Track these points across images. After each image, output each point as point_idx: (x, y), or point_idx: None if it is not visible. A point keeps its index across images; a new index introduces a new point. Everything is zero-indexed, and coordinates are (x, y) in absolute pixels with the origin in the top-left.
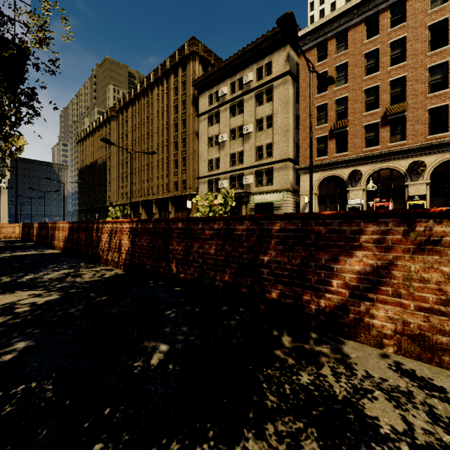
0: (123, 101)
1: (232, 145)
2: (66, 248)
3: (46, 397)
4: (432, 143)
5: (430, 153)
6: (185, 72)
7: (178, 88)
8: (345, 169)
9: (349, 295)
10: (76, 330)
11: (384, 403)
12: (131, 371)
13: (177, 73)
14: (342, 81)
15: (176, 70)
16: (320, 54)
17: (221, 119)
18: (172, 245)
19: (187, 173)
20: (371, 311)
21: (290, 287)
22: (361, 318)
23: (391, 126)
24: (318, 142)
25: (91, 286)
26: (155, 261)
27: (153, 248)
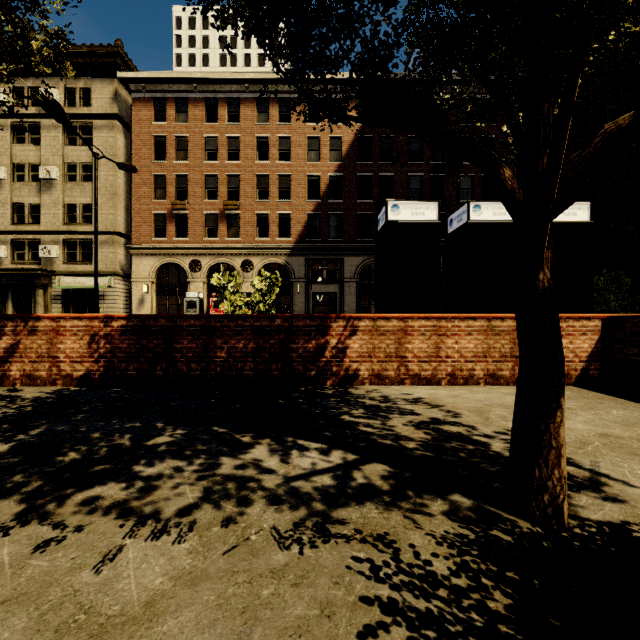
0: None
1: (17, 189)
2: None
3: None
4: (258, 246)
5: (257, 254)
6: None
7: None
8: (186, 258)
9: (0, 362)
10: None
11: None
12: None
13: None
14: (184, 156)
15: None
16: (159, 113)
17: None
18: None
19: None
20: (11, 368)
21: None
22: (6, 373)
23: (229, 221)
24: (157, 219)
25: None
26: None
27: None
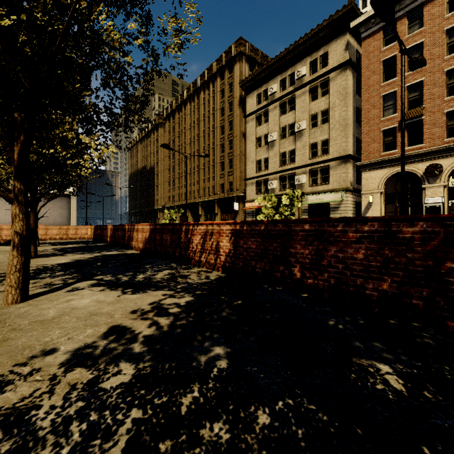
0: (170, 108)
1: (282, 144)
2: (146, 249)
3: (324, 420)
4: None
5: None
6: (232, 73)
7: (224, 90)
8: (420, 164)
9: None
10: (255, 337)
11: None
12: (385, 396)
13: (223, 75)
14: None
15: (223, 73)
16: (388, 37)
17: (270, 118)
18: (294, 248)
19: (234, 175)
20: None
21: None
22: None
23: None
24: (385, 135)
25: (211, 288)
26: (268, 265)
27: (265, 251)
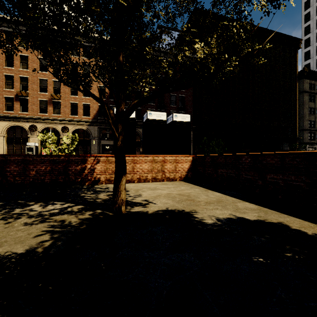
0: None
1: None
2: None
3: None
4: (71, 119)
5: (71, 124)
6: None
7: None
8: (27, 123)
9: None
10: None
11: None
12: None
13: None
14: (25, 67)
15: None
16: None
17: None
18: None
19: None
20: None
21: None
22: None
23: (54, 105)
24: (7, 100)
25: None
26: None
27: None
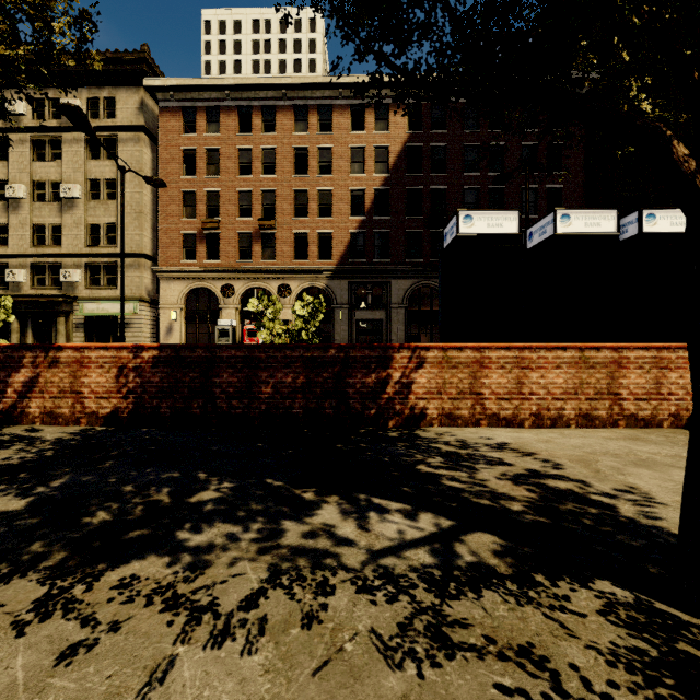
0: None
1: (37, 209)
2: None
3: None
4: (296, 268)
5: (295, 278)
6: None
7: None
8: (218, 282)
9: (18, 397)
10: None
11: None
12: None
13: None
14: (215, 171)
15: None
16: (189, 123)
17: (12, 157)
18: None
19: None
20: (30, 404)
21: None
22: (24, 410)
23: (264, 241)
24: (186, 240)
25: None
26: None
27: None
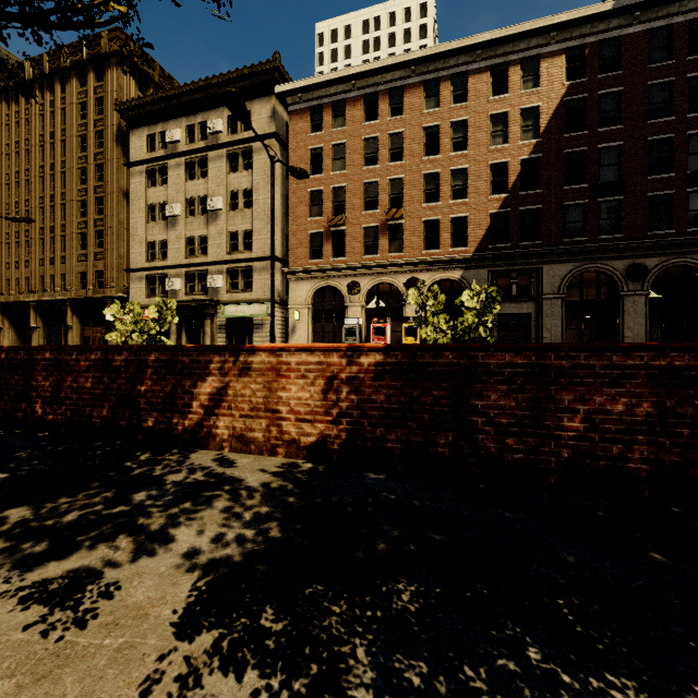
0: None
1: (189, 224)
2: None
3: None
4: (426, 260)
5: (425, 270)
6: (103, 82)
7: (87, 106)
8: (343, 279)
9: (204, 413)
10: None
11: (183, 473)
12: None
13: (85, 79)
14: (340, 166)
15: (84, 73)
16: (315, 122)
17: (171, 180)
18: (36, 381)
19: (106, 259)
20: (217, 423)
21: (163, 413)
22: (211, 430)
23: (390, 233)
24: (313, 239)
25: None
26: (9, 404)
27: (7, 386)
